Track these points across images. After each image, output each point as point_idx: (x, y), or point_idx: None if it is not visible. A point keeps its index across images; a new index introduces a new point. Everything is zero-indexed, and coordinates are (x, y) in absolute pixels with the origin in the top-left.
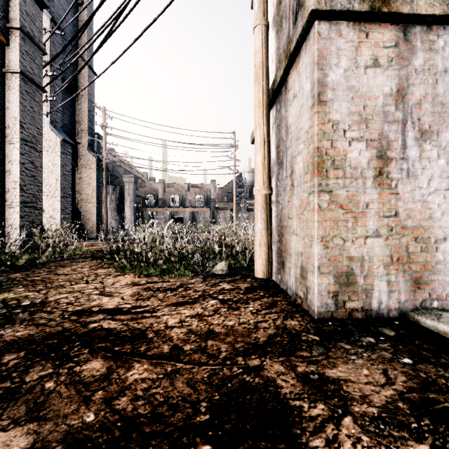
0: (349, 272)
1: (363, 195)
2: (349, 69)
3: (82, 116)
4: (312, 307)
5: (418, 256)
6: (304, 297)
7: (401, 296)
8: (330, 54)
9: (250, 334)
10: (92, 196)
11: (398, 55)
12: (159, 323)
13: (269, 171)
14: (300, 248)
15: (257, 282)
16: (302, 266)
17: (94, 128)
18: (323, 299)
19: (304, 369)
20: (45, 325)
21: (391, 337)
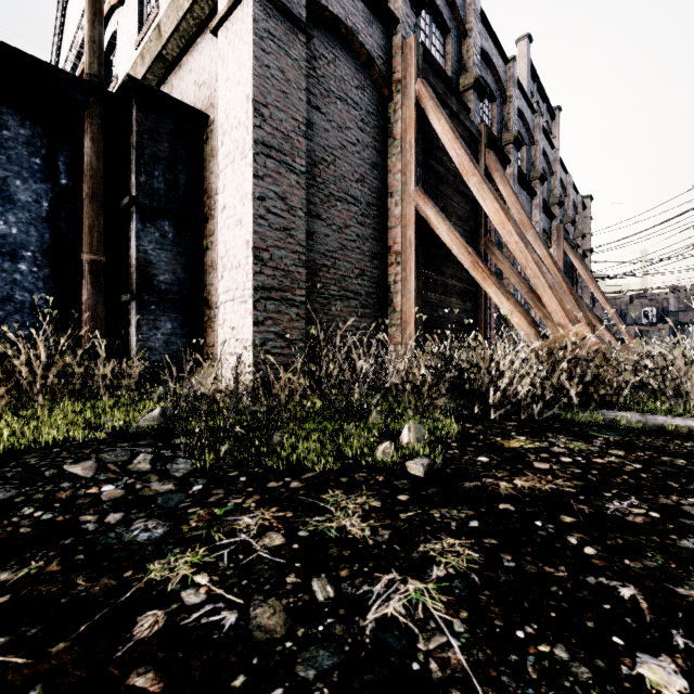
0: None
1: None
2: None
3: None
4: None
5: None
6: None
7: None
8: None
9: None
10: None
11: None
12: None
13: None
14: None
15: None
16: None
17: None
18: None
19: None
20: None
21: None
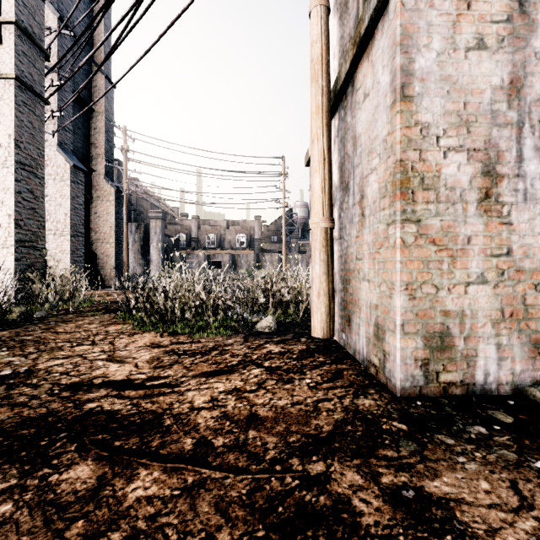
0: (443, 332)
1: (464, 226)
2: (444, 52)
3: (98, 137)
4: (392, 380)
5: (539, 310)
6: (381, 366)
7: (516, 365)
8: (417, 31)
9: (309, 421)
10: (110, 235)
11: (512, 33)
12: (182, 403)
13: (330, 198)
14: (374, 299)
15: (315, 343)
16: (376, 323)
17: (112, 152)
18: (408, 370)
19: (392, 480)
20: (24, 405)
21: (509, 425)
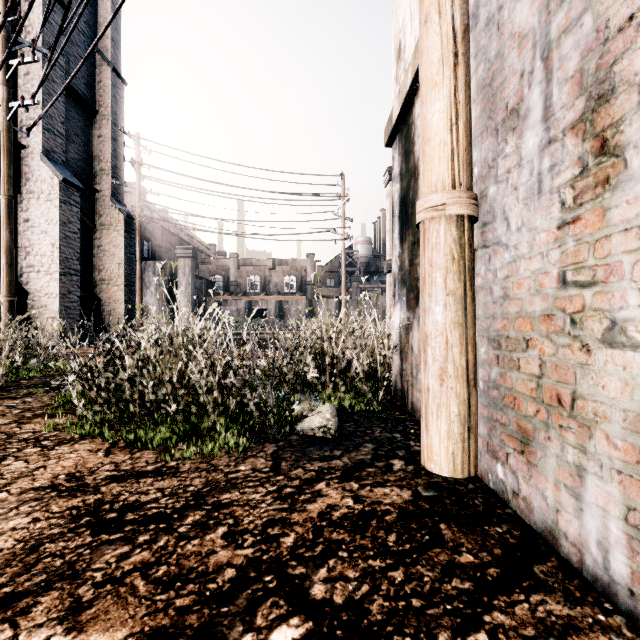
0: None
1: None
2: None
3: (102, 147)
4: None
5: None
6: None
7: None
8: None
9: None
10: (119, 275)
11: None
12: None
13: (468, 147)
14: None
15: (426, 478)
16: None
17: (122, 168)
18: None
19: None
20: None
21: None
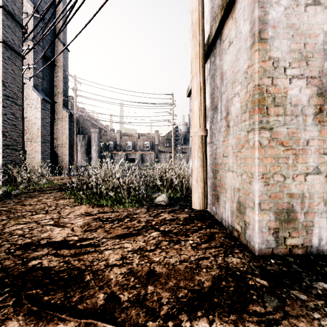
0: (289, 209)
1: (304, 132)
2: (290, 7)
3: (58, 81)
4: (252, 243)
5: None
6: (242, 231)
7: None
8: None
9: (193, 277)
10: (66, 142)
11: None
12: (100, 261)
13: (204, 115)
14: (237, 184)
15: (194, 212)
16: (239, 201)
17: (67, 91)
18: (263, 236)
19: None
20: None
21: None
